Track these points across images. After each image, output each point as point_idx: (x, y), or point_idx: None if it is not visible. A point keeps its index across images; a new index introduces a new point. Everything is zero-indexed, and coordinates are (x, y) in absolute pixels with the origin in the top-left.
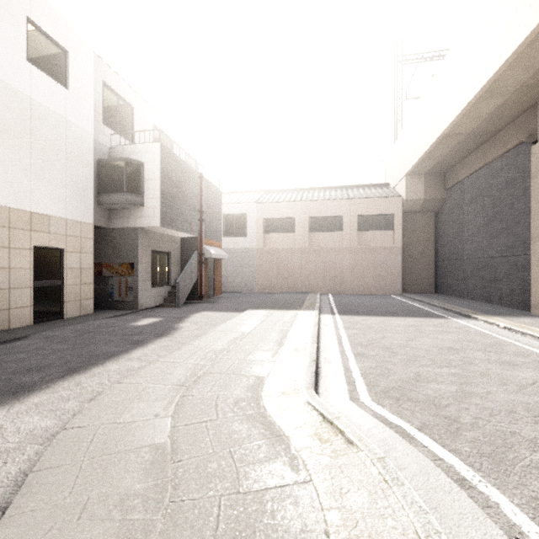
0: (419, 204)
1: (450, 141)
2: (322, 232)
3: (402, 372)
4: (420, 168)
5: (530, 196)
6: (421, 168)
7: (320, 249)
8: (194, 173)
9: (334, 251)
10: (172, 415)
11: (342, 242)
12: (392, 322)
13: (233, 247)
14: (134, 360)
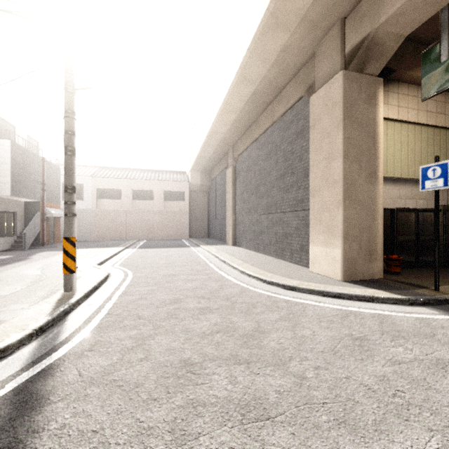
0: (199, 187)
1: (203, 159)
2: (141, 200)
3: (138, 261)
4: (196, 168)
5: (226, 192)
6: (197, 167)
7: (139, 211)
8: (38, 157)
9: (149, 213)
10: (40, 271)
11: (154, 207)
12: (161, 250)
13: None
14: (9, 267)
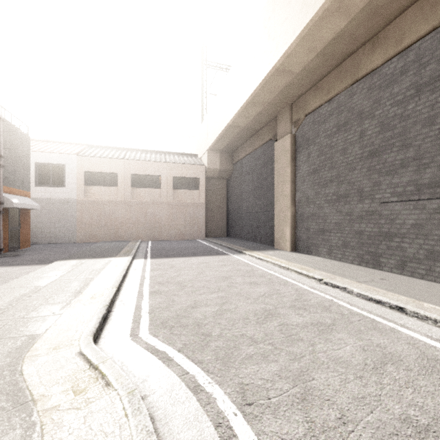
0: (217, 172)
1: (233, 130)
2: (144, 188)
3: (184, 302)
4: (217, 146)
5: (274, 174)
6: (217, 146)
7: (141, 203)
8: None
9: (154, 204)
10: None
11: (160, 197)
12: (191, 261)
13: (49, 197)
14: None
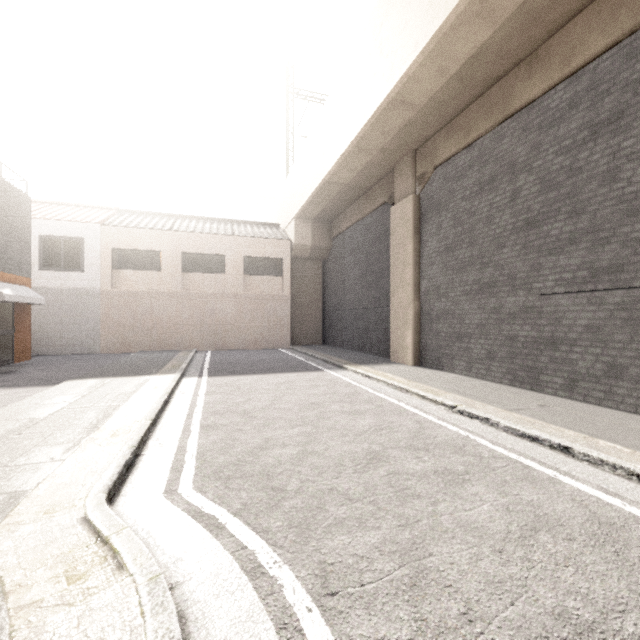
0: (308, 250)
1: (331, 189)
2: (200, 272)
3: (251, 441)
4: (308, 213)
5: (390, 253)
6: (308, 212)
7: (197, 295)
8: None
9: (216, 297)
10: None
11: (225, 286)
12: (267, 380)
13: (59, 286)
14: None
